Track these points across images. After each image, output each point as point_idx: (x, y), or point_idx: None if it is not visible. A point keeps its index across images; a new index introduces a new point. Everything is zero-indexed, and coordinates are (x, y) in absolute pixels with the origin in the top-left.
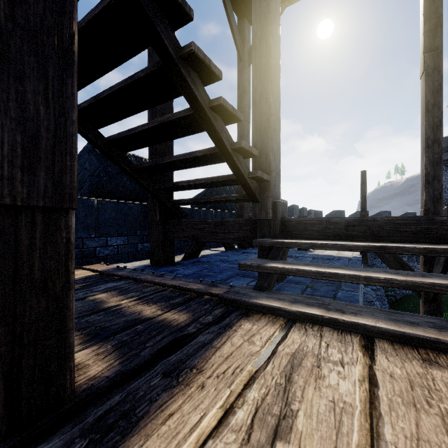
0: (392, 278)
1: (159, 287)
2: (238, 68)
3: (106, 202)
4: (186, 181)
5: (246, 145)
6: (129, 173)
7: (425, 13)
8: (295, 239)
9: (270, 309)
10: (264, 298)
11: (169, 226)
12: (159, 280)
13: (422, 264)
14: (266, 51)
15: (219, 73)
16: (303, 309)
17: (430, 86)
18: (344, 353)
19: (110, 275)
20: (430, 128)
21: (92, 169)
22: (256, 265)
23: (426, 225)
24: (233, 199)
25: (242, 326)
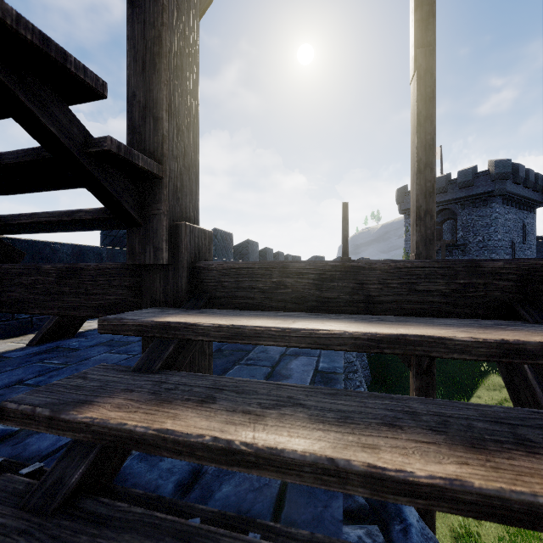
0: (454, 482)
1: None
2: None
3: None
4: None
5: (27, 26)
6: None
7: None
8: (218, 307)
9: None
10: None
11: None
12: None
13: None
14: None
15: None
16: None
17: (422, 92)
18: None
19: None
20: (422, 147)
21: None
22: (45, 415)
23: (466, 279)
24: (87, 217)
25: None
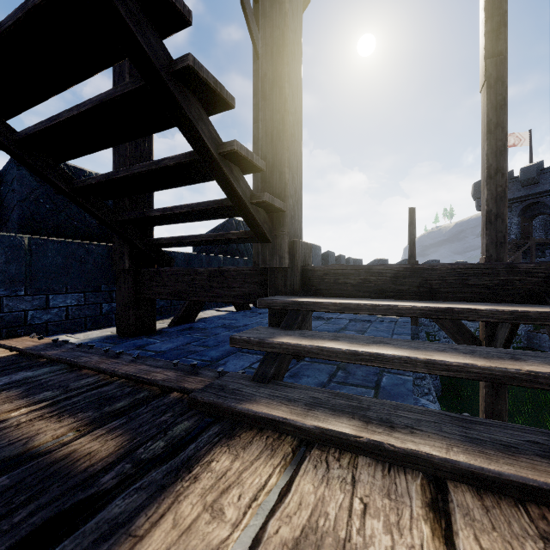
0: (468, 364)
1: (105, 377)
2: (254, 68)
3: (45, 242)
4: (161, 209)
5: (243, 148)
6: (68, 194)
7: (487, 8)
8: (321, 296)
9: (270, 421)
10: (265, 399)
11: (144, 278)
12: (109, 364)
13: (483, 326)
14: (280, 18)
15: (184, 11)
16: (325, 421)
17: (492, 101)
18: (396, 529)
19: (35, 356)
20: (492, 154)
21: (23, 191)
22: (257, 341)
23: (506, 276)
24: (233, 237)
25: (213, 464)
